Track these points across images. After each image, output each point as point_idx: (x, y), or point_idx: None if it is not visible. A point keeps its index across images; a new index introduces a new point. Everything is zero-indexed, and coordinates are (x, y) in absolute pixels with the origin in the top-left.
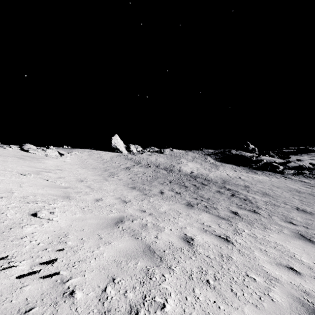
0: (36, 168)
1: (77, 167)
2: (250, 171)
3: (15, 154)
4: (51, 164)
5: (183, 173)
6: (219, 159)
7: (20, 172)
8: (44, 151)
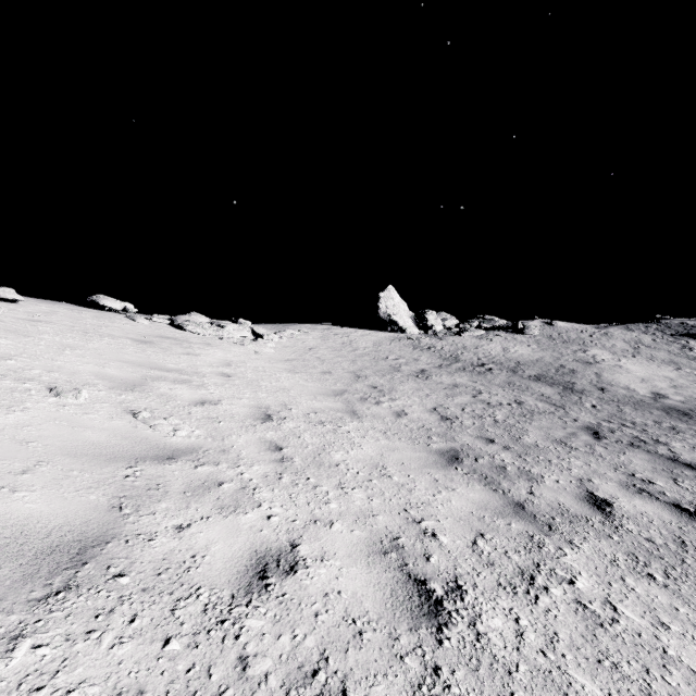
0: (156, 368)
1: (281, 368)
2: None
3: (146, 332)
4: (214, 359)
5: (624, 398)
6: None
7: (67, 380)
8: (216, 328)
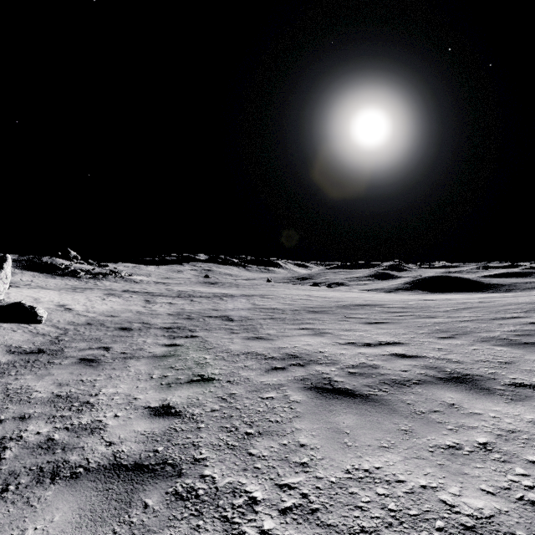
0: None
1: None
2: (51, 277)
3: None
4: None
5: None
6: (22, 267)
7: None
8: None
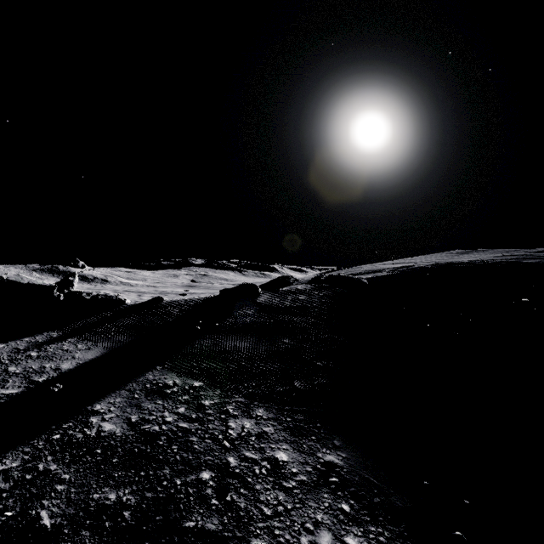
0: None
1: None
2: None
3: None
4: None
5: None
6: (46, 274)
7: None
8: None
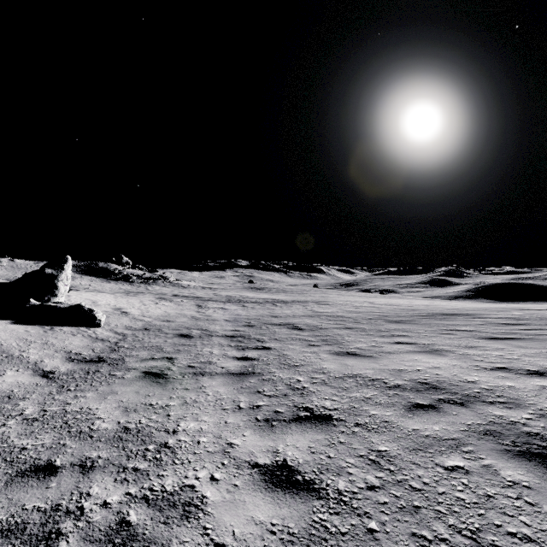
0: None
1: None
2: (106, 281)
3: None
4: None
5: None
6: (81, 272)
7: None
8: None
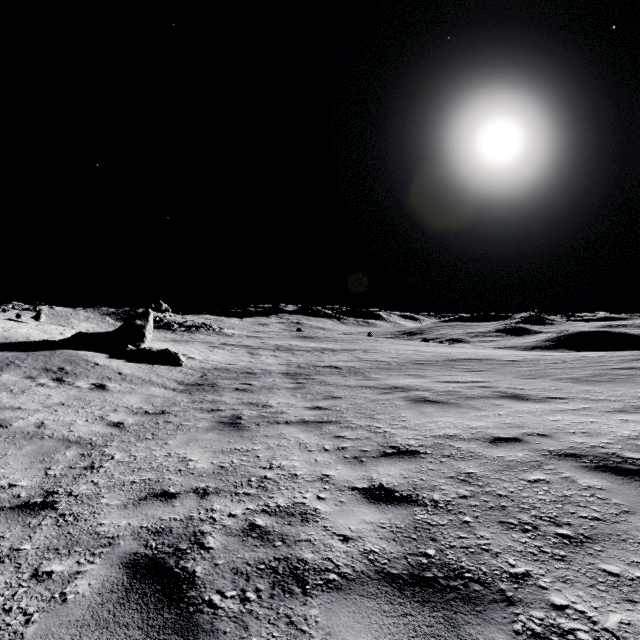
0: None
1: None
2: None
3: None
4: None
5: None
6: (121, 320)
7: None
8: None
